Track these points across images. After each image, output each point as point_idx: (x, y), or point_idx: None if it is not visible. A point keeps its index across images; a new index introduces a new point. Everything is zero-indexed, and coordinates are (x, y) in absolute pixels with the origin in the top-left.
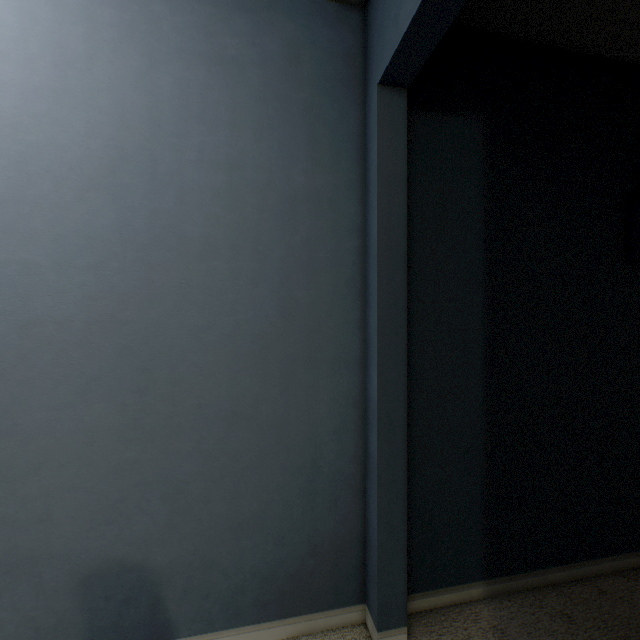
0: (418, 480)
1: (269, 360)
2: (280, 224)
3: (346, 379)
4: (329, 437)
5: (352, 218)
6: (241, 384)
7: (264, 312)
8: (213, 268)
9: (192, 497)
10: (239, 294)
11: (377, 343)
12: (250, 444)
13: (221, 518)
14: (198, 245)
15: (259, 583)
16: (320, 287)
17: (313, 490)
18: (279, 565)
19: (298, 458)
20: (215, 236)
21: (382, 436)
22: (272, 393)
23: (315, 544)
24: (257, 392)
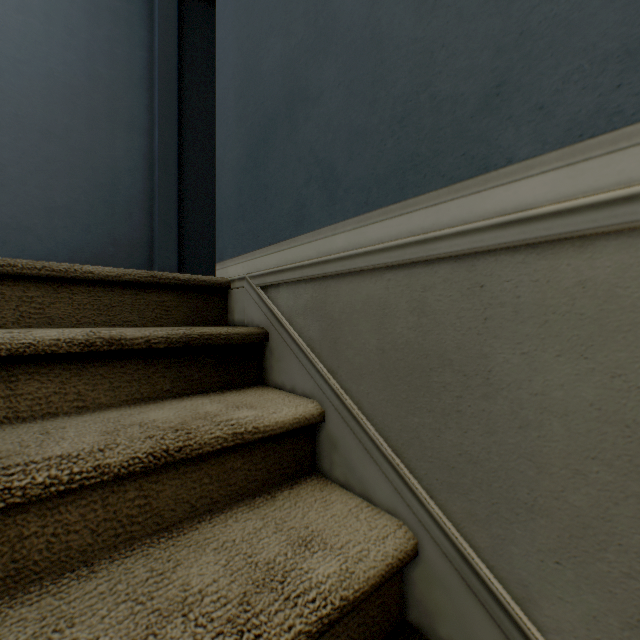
0: (190, 220)
1: (78, 105)
2: (87, 18)
3: (139, 140)
4: (126, 173)
5: (143, 39)
6: (54, 113)
7: (74, 71)
8: (30, 23)
9: (10, 178)
10: (53, 51)
11: (158, 111)
12: (62, 157)
13: (37, 200)
14: (16, 1)
15: (70, 253)
16: (119, 73)
17: (114, 203)
18: (86, 245)
19: (102, 179)
20: (31, 1)
21: (162, 168)
22: (81, 128)
23: (115, 239)
24: (68, 123)
